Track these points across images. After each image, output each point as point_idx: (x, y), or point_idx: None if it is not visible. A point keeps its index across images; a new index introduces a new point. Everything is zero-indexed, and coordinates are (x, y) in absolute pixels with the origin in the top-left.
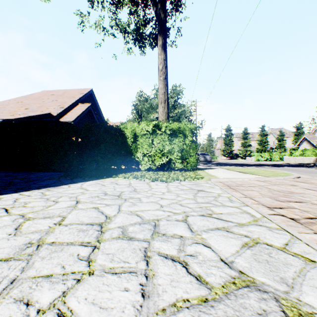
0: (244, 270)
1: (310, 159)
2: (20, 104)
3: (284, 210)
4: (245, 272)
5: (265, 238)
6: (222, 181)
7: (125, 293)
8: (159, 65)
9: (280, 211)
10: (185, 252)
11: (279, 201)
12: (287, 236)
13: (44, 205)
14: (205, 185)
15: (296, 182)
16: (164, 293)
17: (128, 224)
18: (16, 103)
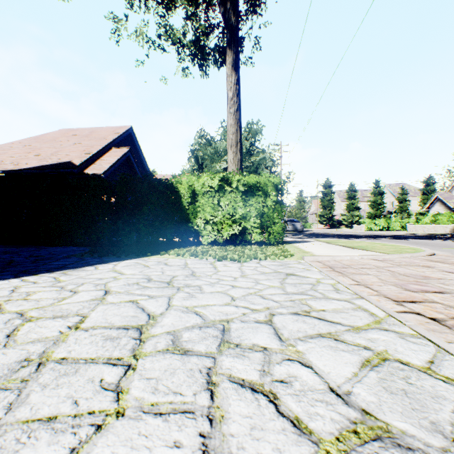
0: (370, 408)
1: (445, 228)
2: (27, 148)
3: (419, 306)
4: (372, 411)
5: (396, 351)
6: (321, 260)
7: (175, 452)
8: (229, 91)
9: (414, 307)
10: (272, 376)
11: (410, 291)
12: (429, 348)
13: (55, 298)
14: (296, 267)
15: (430, 262)
16: (240, 453)
17: (181, 328)
18: (22, 147)
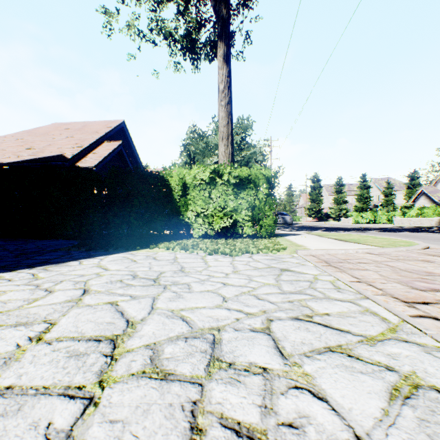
0: None
1: (431, 220)
2: (19, 142)
3: (434, 308)
4: None
5: (427, 373)
6: (315, 254)
7: None
8: (220, 83)
9: (428, 310)
10: (277, 416)
11: (418, 289)
12: None
13: (26, 299)
14: (290, 261)
15: (428, 256)
16: None
17: (163, 339)
18: (14, 140)
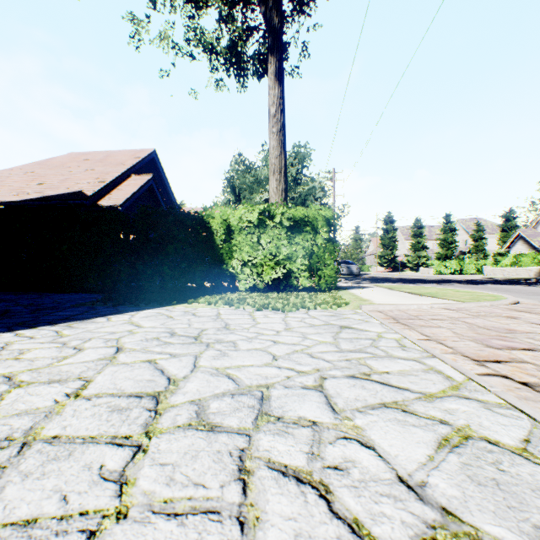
0: (453, 506)
1: (529, 271)
2: (29, 175)
3: (506, 366)
4: (456, 510)
5: (481, 426)
6: (383, 310)
7: None
8: (271, 106)
9: (499, 368)
10: (323, 461)
11: (493, 347)
12: (523, 422)
13: (55, 357)
14: (352, 318)
15: (515, 312)
16: None
17: (209, 396)
18: (23, 174)
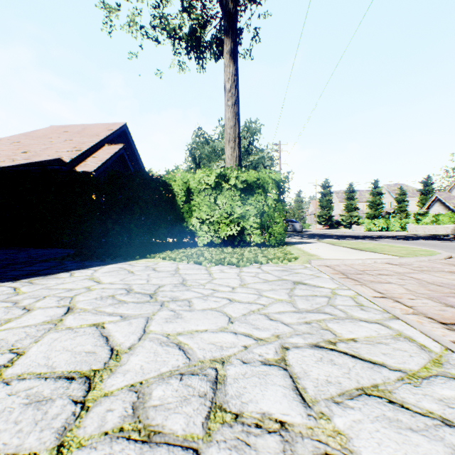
0: None
1: (447, 228)
2: (15, 145)
3: None
4: None
5: None
6: (330, 264)
7: None
8: (226, 82)
9: None
10: None
11: (453, 307)
12: None
13: None
14: (303, 273)
15: (454, 266)
16: None
17: (153, 377)
18: (10, 143)
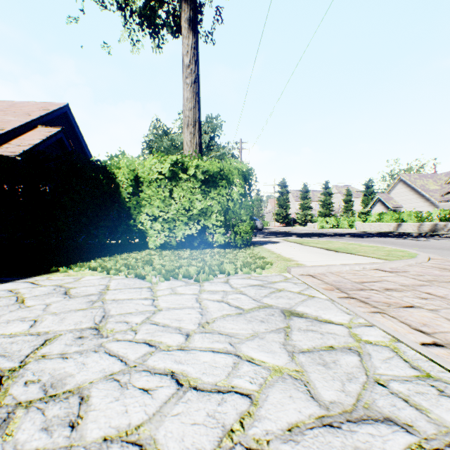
0: None
1: (389, 226)
2: None
3: None
4: None
5: None
6: (314, 273)
7: None
8: (185, 56)
9: None
10: None
11: None
12: None
13: None
14: (288, 290)
15: None
16: None
17: None
18: None
